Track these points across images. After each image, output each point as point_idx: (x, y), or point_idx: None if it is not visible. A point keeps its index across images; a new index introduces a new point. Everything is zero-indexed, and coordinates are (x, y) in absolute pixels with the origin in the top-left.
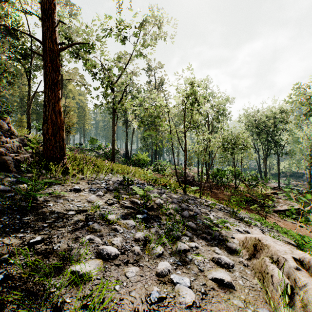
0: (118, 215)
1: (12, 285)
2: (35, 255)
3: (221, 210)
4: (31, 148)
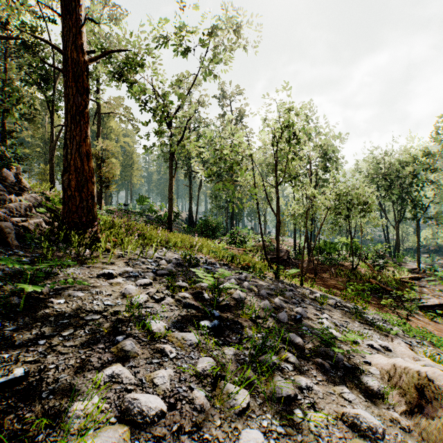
0: (170, 321)
1: None
2: (1, 413)
3: (336, 307)
4: (49, 210)
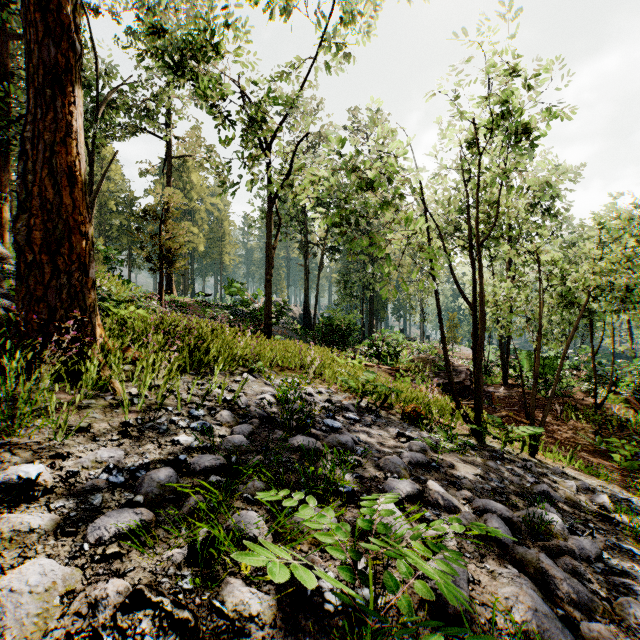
0: None
1: None
2: None
3: None
4: None
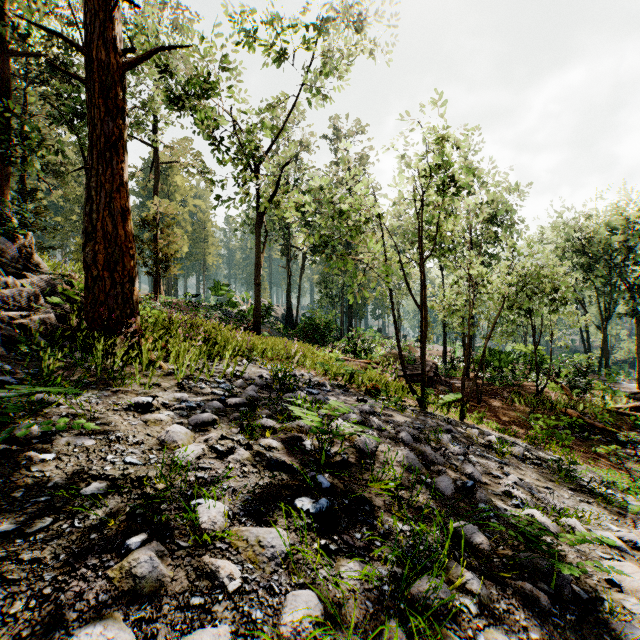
0: (238, 498)
1: None
2: None
3: (524, 459)
4: (72, 301)
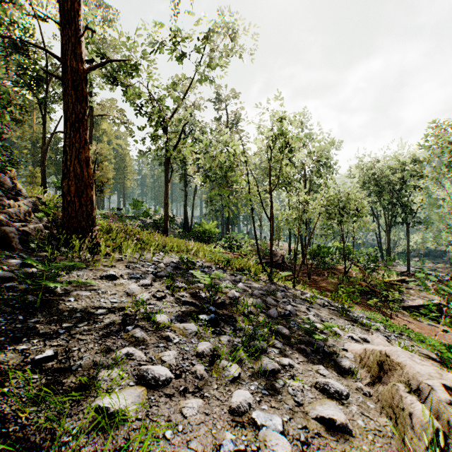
0: (171, 315)
1: (2, 431)
2: (43, 379)
3: (324, 306)
4: (46, 215)
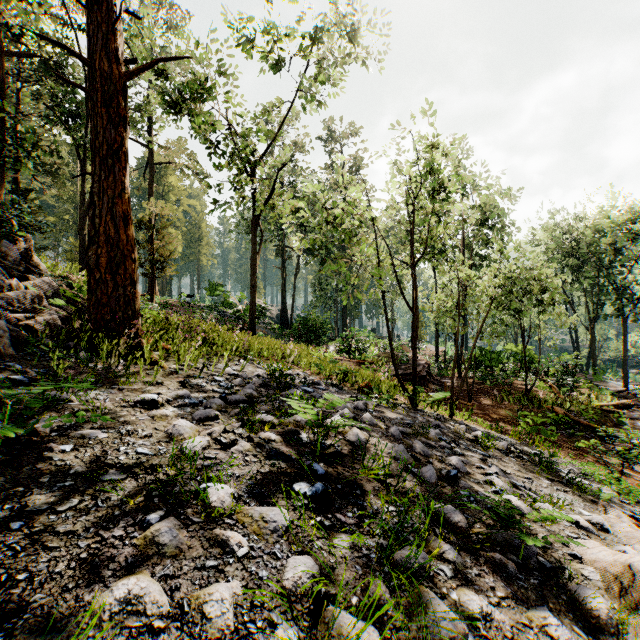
0: (242, 483)
1: None
2: None
3: (508, 453)
4: (72, 302)
